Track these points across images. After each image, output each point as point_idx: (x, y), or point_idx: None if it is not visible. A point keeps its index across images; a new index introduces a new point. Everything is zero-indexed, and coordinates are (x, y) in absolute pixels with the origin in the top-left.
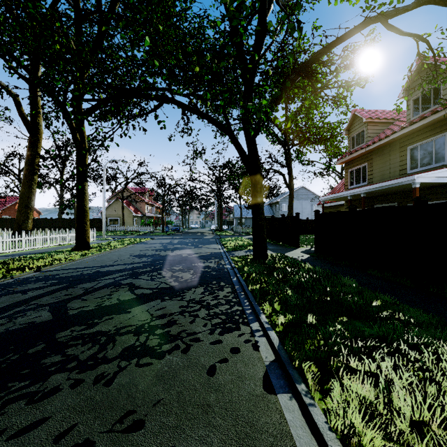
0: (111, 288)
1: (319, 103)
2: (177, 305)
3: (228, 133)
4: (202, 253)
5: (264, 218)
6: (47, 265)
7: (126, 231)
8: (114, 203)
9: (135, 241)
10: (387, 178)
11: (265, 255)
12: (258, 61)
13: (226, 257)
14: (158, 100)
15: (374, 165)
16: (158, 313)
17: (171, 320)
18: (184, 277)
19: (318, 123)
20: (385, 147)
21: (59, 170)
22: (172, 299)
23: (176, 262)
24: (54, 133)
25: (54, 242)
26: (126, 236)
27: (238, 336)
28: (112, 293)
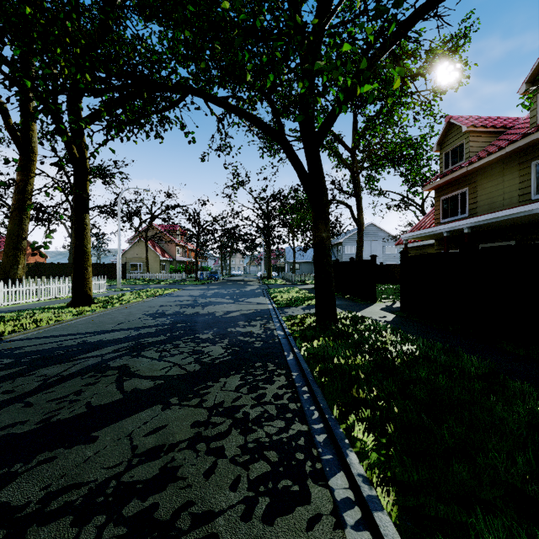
0: (87, 377)
1: (406, 102)
2: (189, 420)
3: (280, 140)
4: (243, 310)
5: (331, 263)
6: (14, 331)
7: (150, 279)
8: (137, 244)
9: (158, 292)
10: (500, 207)
11: (334, 316)
12: (325, 22)
13: (277, 317)
14: (178, 92)
15: (478, 189)
16: (147, 445)
17: (167, 468)
18: (211, 354)
19: (396, 140)
20: (497, 164)
21: (70, 203)
22: (182, 405)
23: (205, 325)
24: (61, 157)
25: (47, 294)
26: (149, 285)
27: (307, 529)
28: (83, 389)
